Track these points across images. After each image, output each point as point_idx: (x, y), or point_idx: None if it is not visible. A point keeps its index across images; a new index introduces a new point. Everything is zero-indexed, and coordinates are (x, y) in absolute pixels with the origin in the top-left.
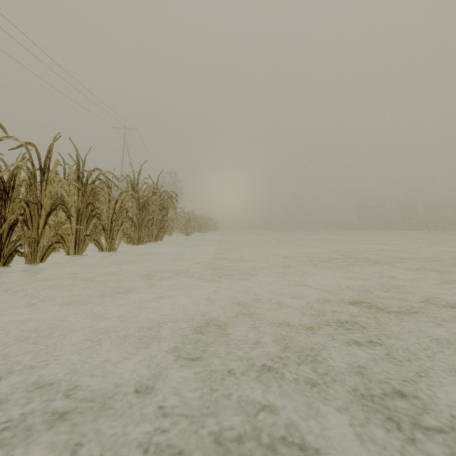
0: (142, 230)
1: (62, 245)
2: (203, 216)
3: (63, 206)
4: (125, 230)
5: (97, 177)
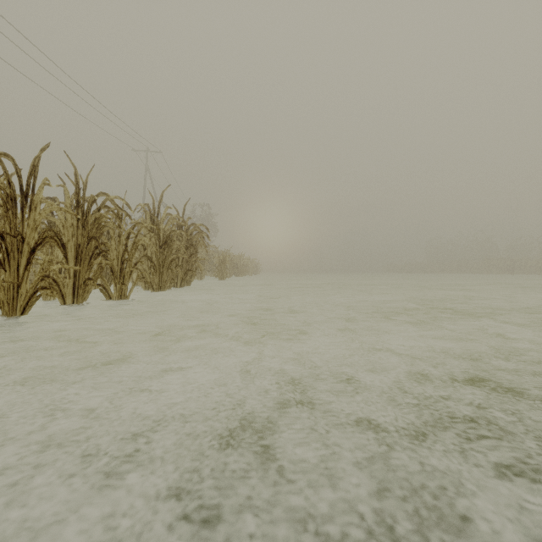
0: (163, 273)
1: (50, 291)
2: (241, 257)
3: (51, 239)
4: (139, 272)
5: (102, 203)
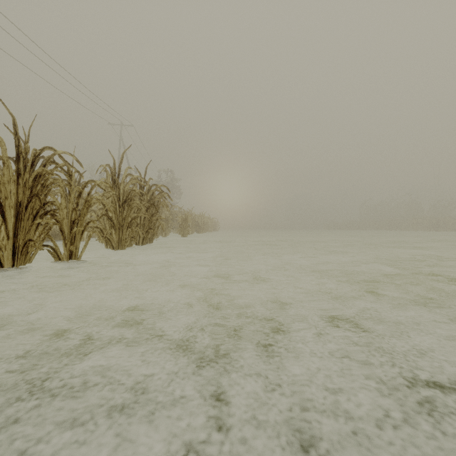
0: (123, 231)
1: None
2: (202, 216)
3: None
4: (91, 232)
5: (49, 158)
